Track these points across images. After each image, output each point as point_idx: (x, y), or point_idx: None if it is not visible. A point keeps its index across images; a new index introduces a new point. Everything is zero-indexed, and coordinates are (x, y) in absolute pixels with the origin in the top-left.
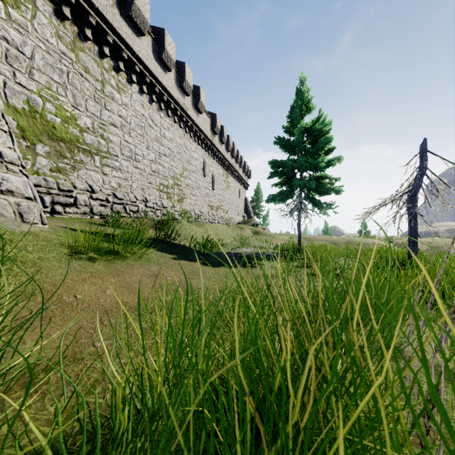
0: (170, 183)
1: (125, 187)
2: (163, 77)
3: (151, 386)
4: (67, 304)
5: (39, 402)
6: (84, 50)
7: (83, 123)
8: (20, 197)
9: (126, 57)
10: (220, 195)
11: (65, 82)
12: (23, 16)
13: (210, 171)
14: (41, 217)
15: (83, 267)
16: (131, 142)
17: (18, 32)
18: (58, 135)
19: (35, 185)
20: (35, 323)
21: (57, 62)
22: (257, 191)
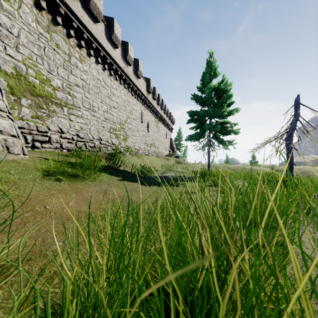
0: (117, 127)
1: (85, 129)
2: (113, 52)
3: (94, 281)
4: (39, 213)
5: (6, 291)
6: (56, 31)
7: (55, 84)
8: (7, 135)
9: (86, 37)
10: (153, 136)
11: (42, 54)
12: (11, 7)
13: (145, 119)
14: (23, 149)
15: (52, 186)
16: (89, 98)
17: (8, 18)
18: (37, 92)
19: (20, 127)
20: (12, 227)
21: (36, 40)
22: (178, 133)
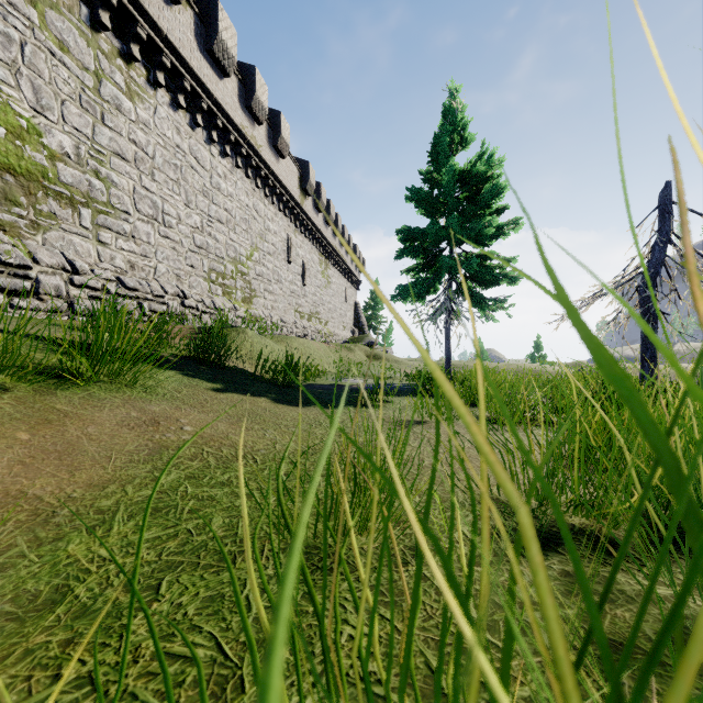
0: (228, 270)
1: (143, 269)
2: (216, 86)
3: None
4: None
5: None
6: (58, 7)
7: (56, 144)
8: None
9: (145, 36)
10: (315, 295)
11: (17, 60)
12: None
13: (298, 255)
14: None
15: None
16: (155, 191)
17: None
18: (0, 159)
19: None
20: None
21: None
22: (373, 293)
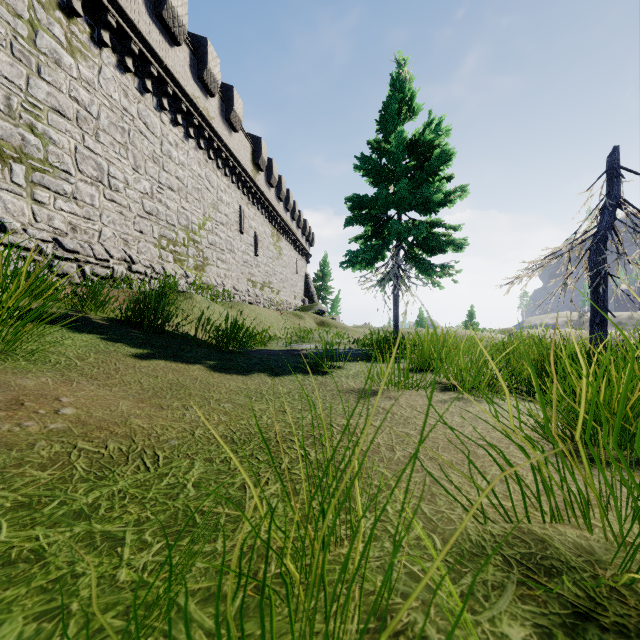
0: (180, 237)
1: (87, 232)
2: (166, 53)
3: None
4: None
5: None
6: None
7: None
8: None
9: None
10: (268, 265)
11: None
12: None
13: (251, 227)
14: None
15: None
16: (99, 153)
17: None
18: None
19: None
20: None
21: None
22: (322, 265)
